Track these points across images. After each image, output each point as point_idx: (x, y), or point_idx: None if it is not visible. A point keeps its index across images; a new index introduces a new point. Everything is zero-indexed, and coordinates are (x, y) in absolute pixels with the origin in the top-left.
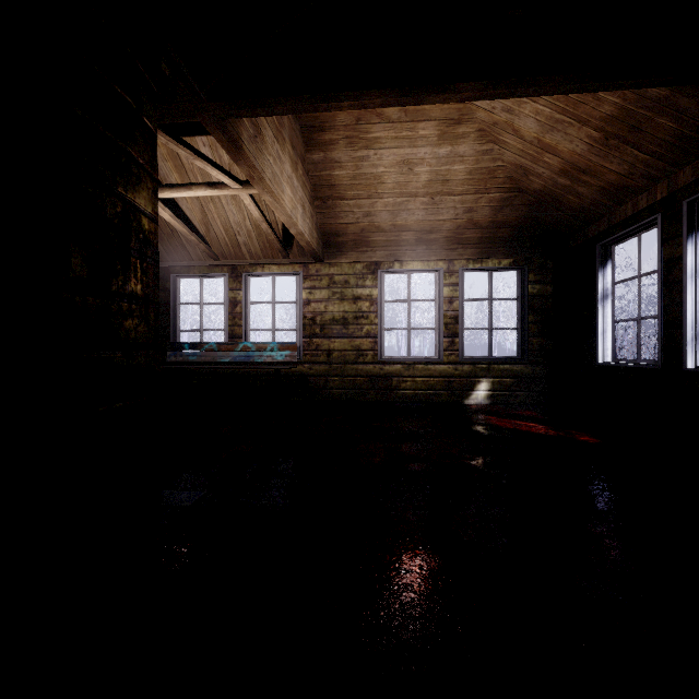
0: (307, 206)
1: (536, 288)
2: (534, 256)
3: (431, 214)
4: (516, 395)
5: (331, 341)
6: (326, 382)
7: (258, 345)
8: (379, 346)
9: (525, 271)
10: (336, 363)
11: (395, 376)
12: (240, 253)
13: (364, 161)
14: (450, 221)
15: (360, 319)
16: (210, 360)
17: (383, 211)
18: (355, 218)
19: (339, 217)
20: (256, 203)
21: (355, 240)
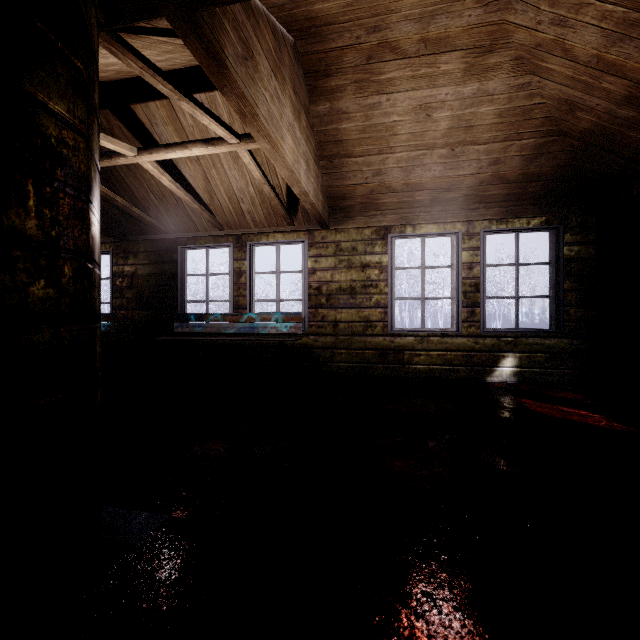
0: (311, 164)
1: (574, 250)
2: (571, 213)
3: (450, 169)
4: (548, 373)
5: (337, 311)
6: (332, 355)
7: (262, 316)
8: (389, 317)
9: (560, 231)
10: (343, 334)
11: (407, 349)
12: (245, 222)
13: (374, 109)
14: (472, 176)
15: (369, 288)
16: (215, 332)
17: (395, 168)
18: (364, 178)
19: (346, 178)
20: (256, 162)
21: (363, 203)
